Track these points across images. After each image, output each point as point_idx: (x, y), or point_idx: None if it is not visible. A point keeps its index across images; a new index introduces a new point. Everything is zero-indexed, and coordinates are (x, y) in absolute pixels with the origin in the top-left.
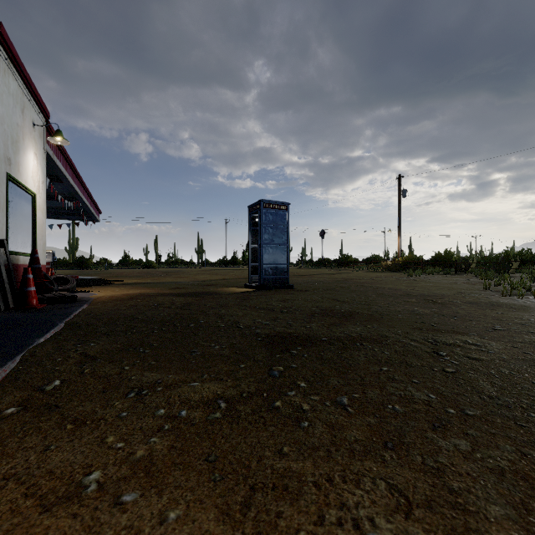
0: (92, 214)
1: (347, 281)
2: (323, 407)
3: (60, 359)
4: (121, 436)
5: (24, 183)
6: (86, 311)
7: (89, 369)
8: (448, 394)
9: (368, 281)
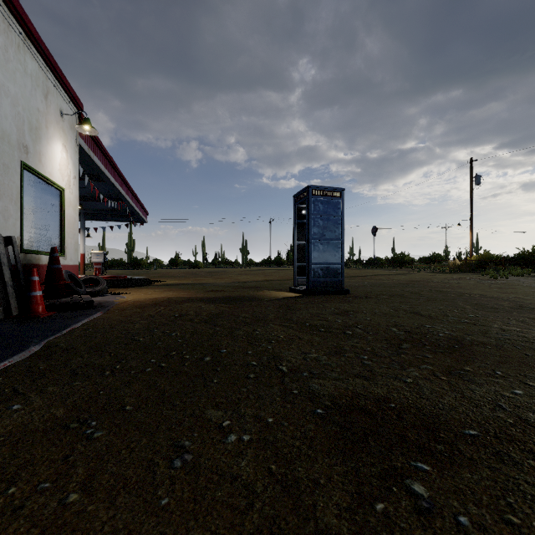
0: (138, 215)
1: (413, 284)
2: None
3: None
4: None
5: (48, 176)
6: (89, 323)
7: None
8: None
9: (440, 284)
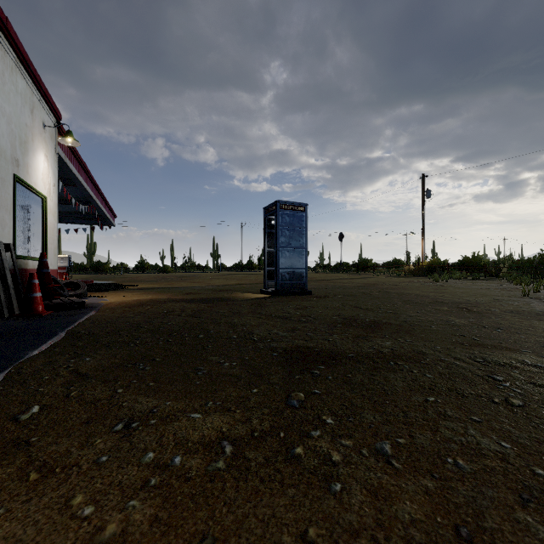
0: (107, 218)
1: (368, 286)
2: (358, 458)
3: (47, 377)
4: (92, 496)
5: (34, 185)
6: (92, 318)
7: (77, 391)
8: (526, 441)
9: (391, 286)
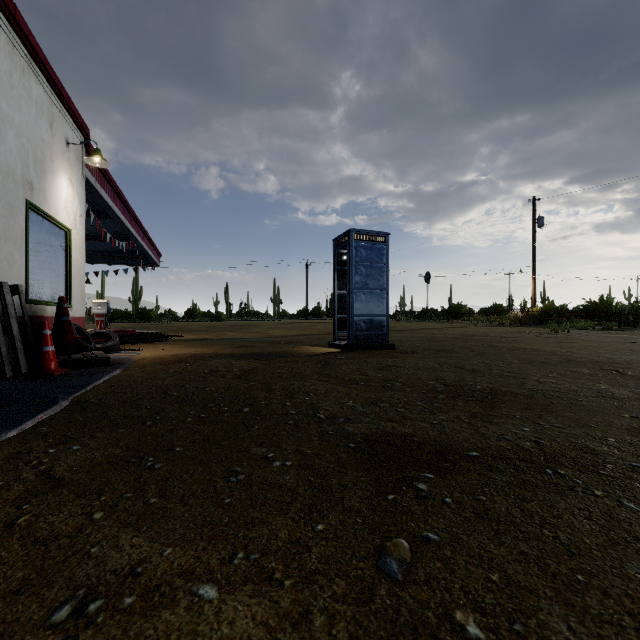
0: (150, 257)
1: (466, 338)
2: None
3: (0, 482)
4: None
5: (53, 215)
6: (112, 380)
7: (30, 514)
8: None
9: (496, 338)
